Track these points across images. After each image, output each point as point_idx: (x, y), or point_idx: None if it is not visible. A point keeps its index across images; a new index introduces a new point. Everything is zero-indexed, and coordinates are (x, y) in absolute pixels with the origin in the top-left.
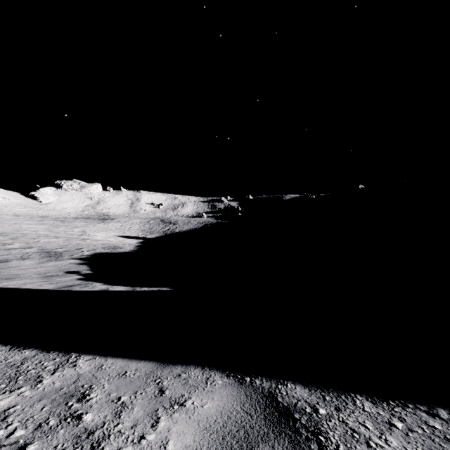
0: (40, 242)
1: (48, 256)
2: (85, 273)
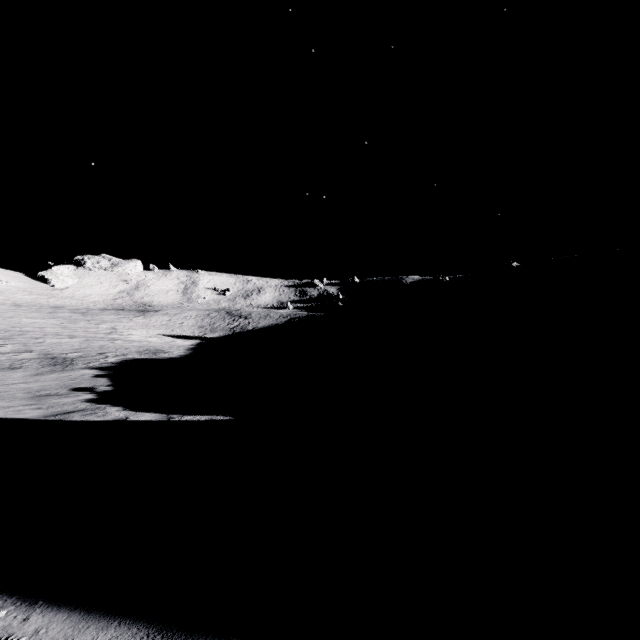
0: (44, 344)
1: (52, 365)
2: (102, 390)
